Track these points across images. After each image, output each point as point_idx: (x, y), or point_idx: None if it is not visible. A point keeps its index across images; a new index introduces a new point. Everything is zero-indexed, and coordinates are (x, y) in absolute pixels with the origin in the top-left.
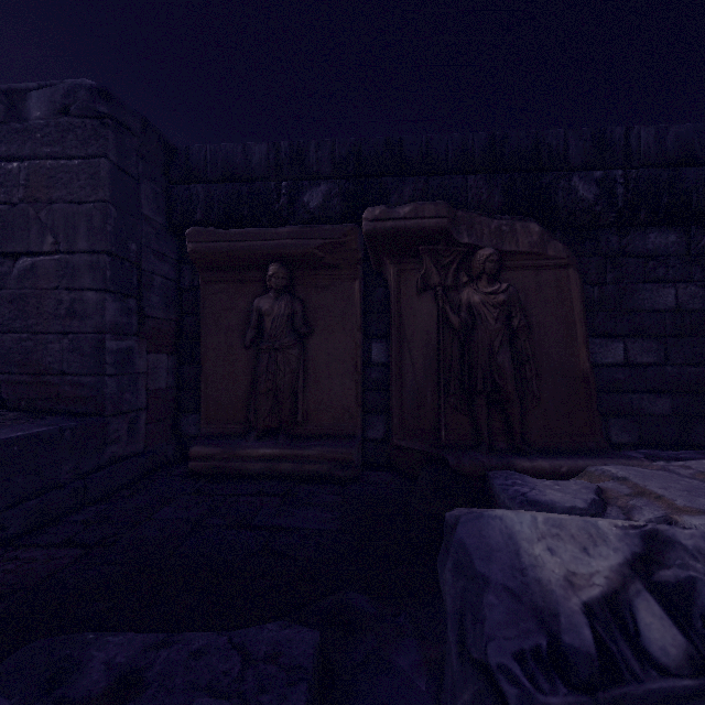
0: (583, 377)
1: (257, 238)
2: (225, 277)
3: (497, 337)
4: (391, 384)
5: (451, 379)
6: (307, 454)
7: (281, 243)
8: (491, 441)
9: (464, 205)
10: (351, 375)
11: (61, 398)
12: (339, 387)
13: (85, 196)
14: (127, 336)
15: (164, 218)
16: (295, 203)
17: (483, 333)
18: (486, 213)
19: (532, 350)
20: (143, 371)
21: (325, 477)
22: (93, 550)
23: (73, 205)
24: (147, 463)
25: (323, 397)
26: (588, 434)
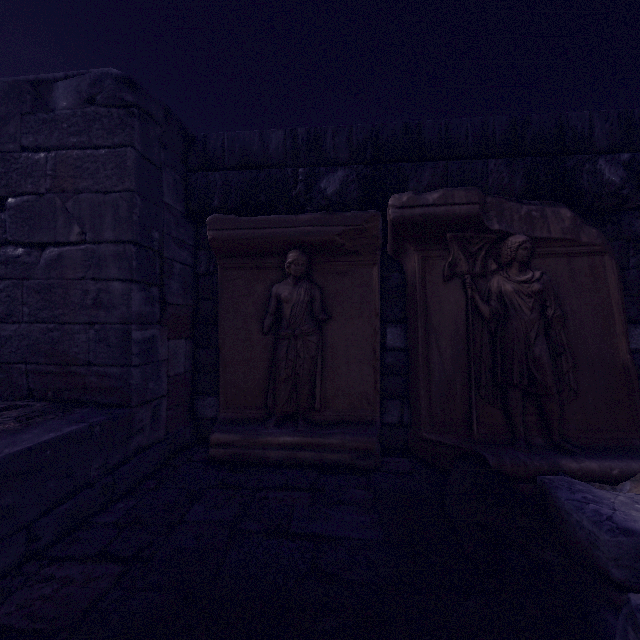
0: (623, 369)
1: (277, 225)
2: (243, 263)
3: (533, 328)
4: (418, 375)
5: (481, 370)
6: (328, 442)
7: (302, 231)
8: (527, 436)
9: (484, 190)
10: (370, 361)
11: (87, 388)
12: (357, 373)
13: (111, 186)
14: (150, 325)
15: (183, 205)
16: (312, 189)
17: (517, 323)
18: (514, 198)
19: (567, 341)
20: (164, 358)
21: (346, 466)
22: (131, 567)
23: (99, 195)
24: (167, 448)
25: (340, 383)
26: (632, 430)
